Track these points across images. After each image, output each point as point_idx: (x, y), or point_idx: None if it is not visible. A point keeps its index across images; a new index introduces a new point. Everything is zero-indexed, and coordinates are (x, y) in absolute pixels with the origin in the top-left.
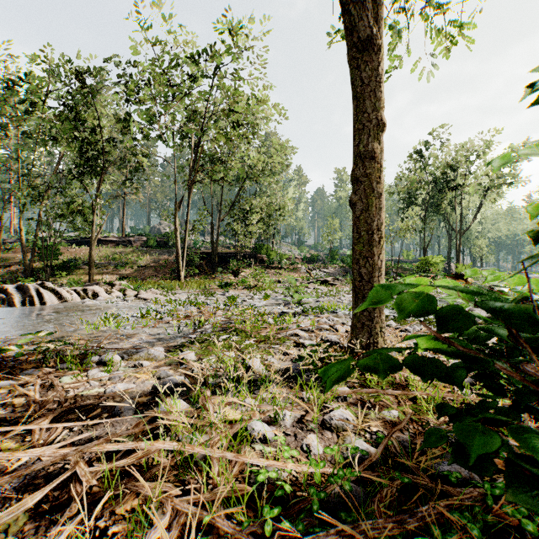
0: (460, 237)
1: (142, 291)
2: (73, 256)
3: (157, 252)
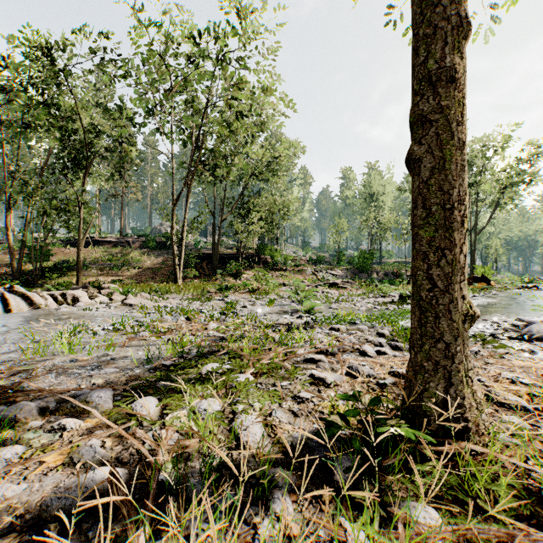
0: (475, 237)
1: (131, 296)
2: (67, 257)
3: (155, 253)
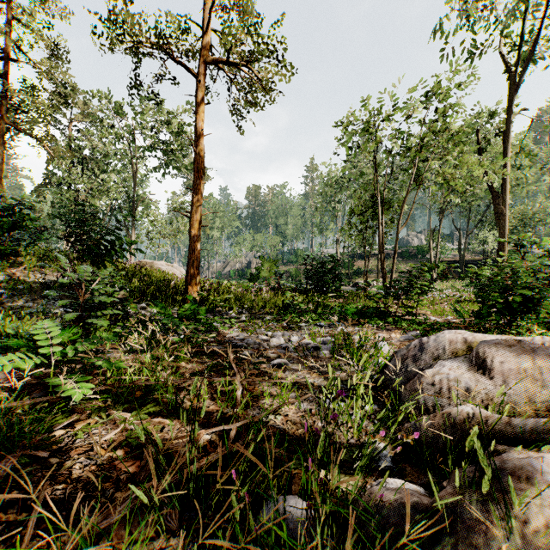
0: None
1: None
2: (356, 266)
3: (410, 261)
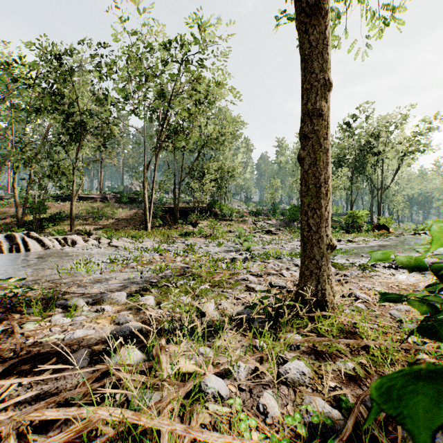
0: (381, 195)
1: (114, 240)
2: (59, 210)
3: (128, 207)
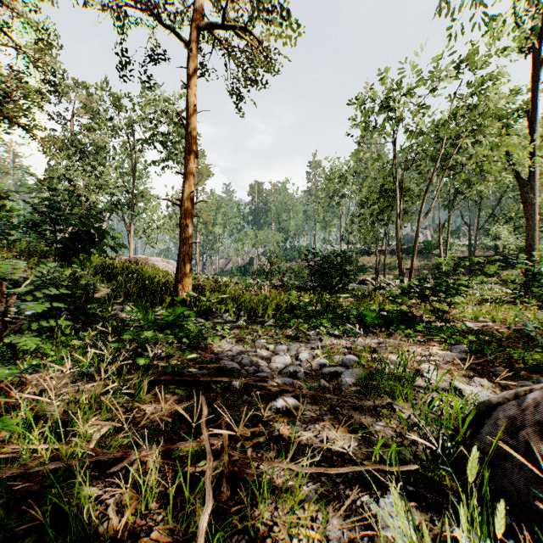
0: None
1: None
2: (361, 263)
3: (417, 258)
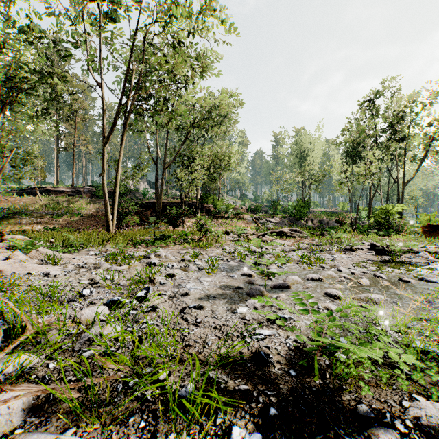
0: (403, 188)
1: (17, 253)
2: (11, 205)
3: (102, 201)
